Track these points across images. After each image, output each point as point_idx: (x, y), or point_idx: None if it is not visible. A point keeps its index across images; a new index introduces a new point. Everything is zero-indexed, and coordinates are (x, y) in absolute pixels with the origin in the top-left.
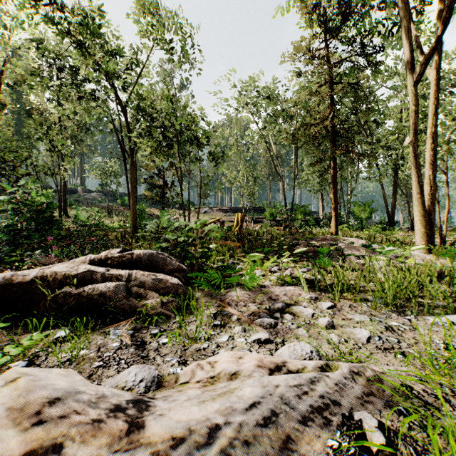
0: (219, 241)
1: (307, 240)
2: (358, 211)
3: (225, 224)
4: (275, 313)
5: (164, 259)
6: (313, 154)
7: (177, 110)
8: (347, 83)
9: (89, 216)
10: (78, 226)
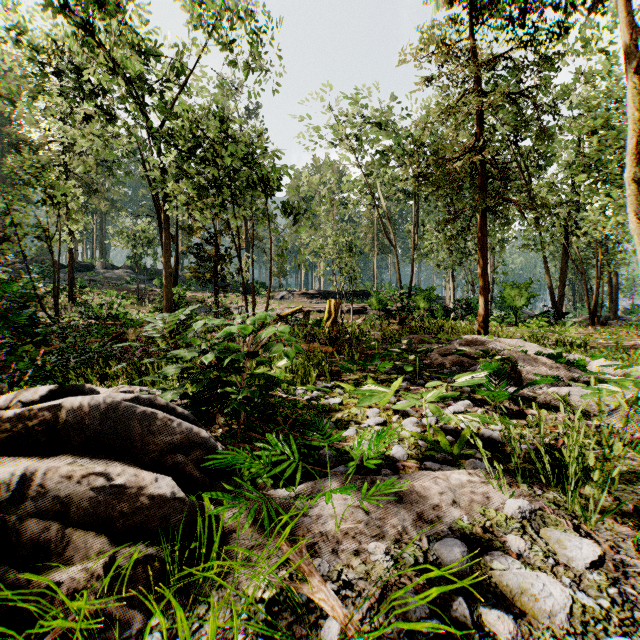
0: (301, 344)
1: (440, 342)
2: (510, 297)
3: (311, 315)
4: (451, 598)
5: (150, 417)
6: (437, 215)
7: (233, 134)
8: (504, 92)
9: (103, 303)
10: (84, 319)
